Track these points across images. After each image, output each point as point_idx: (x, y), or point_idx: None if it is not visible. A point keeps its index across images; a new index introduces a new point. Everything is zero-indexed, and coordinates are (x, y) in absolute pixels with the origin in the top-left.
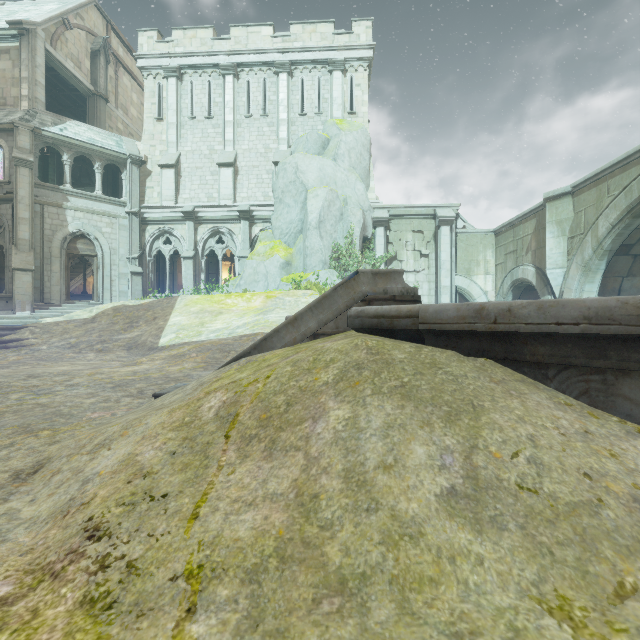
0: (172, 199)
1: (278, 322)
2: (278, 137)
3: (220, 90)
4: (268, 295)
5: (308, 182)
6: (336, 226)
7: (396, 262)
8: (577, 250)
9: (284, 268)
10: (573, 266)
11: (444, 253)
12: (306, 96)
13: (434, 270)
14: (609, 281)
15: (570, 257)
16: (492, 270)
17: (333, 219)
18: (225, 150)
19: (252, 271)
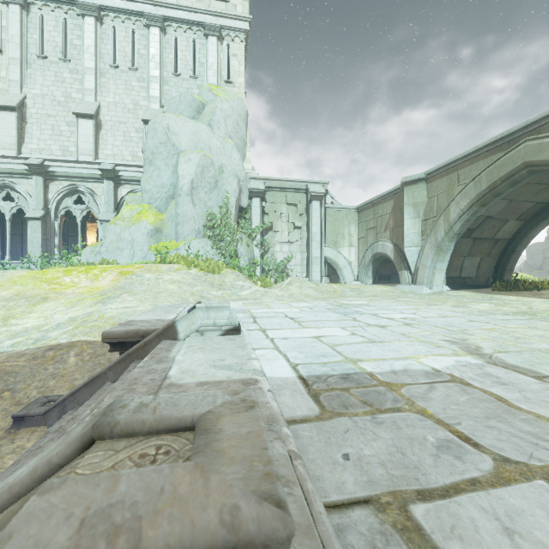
0: (13, 148)
1: (117, 318)
2: (149, 94)
3: (79, 31)
4: (123, 271)
5: (181, 145)
6: (211, 194)
7: (271, 232)
8: (431, 231)
9: (153, 235)
10: (427, 246)
11: (315, 226)
12: (180, 56)
13: (306, 241)
14: (454, 260)
15: (424, 237)
16: (355, 243)
17: (207, 186)
18: (85, 100)
19: (115, 237)
